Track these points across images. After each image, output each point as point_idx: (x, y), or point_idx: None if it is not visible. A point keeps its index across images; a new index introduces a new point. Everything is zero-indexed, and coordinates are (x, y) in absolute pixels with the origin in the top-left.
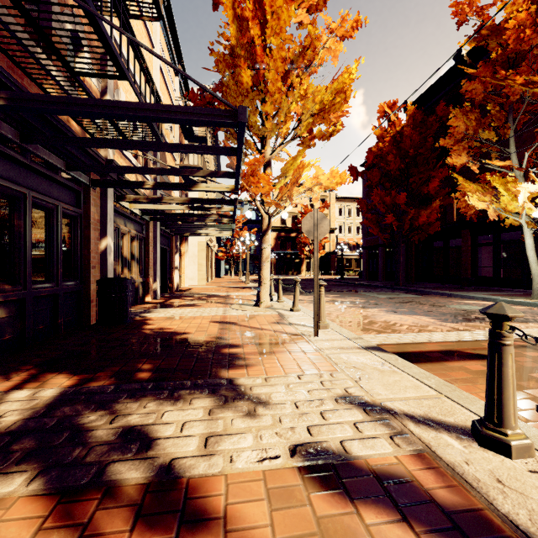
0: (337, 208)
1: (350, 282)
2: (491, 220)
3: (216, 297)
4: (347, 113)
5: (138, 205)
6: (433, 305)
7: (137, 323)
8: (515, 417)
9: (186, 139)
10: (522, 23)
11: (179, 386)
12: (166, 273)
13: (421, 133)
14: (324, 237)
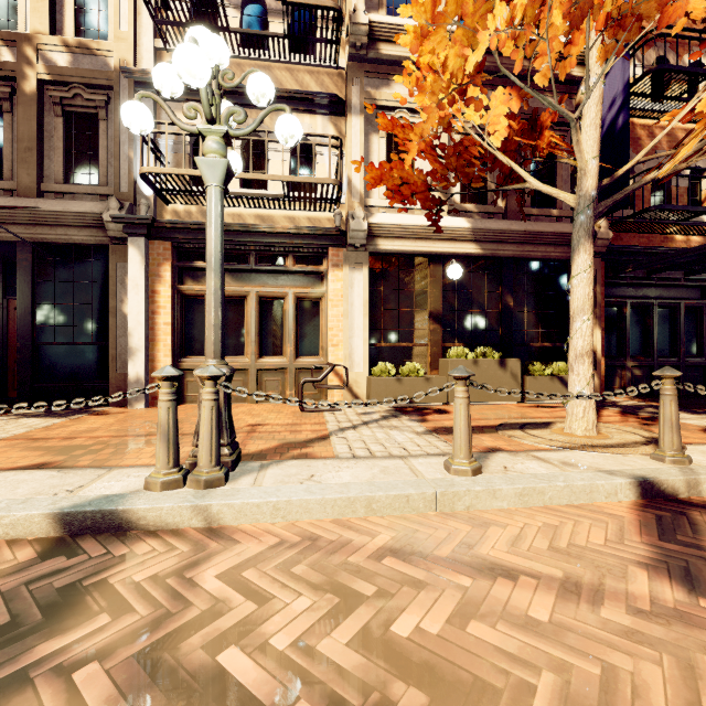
0: None
1: None
2: None
3: None
4: None
5: None
6: None
7: None
8: None
9: None
10: None
11: (705, 413)
12: None
13: None
14: None
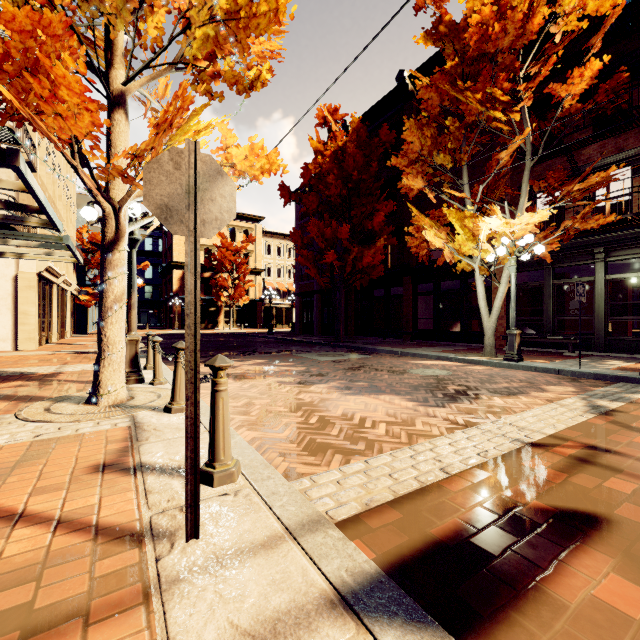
0: (265, 244)
1: (280, 337)
2: (432, 267)
3: (22, 379)
4: (280, 56)
5: None
6: (392, 371)
7: None
8: None
9: None
10: (486, 22)
11: None
12: None
13: (365, 155)
14: (249, 280)
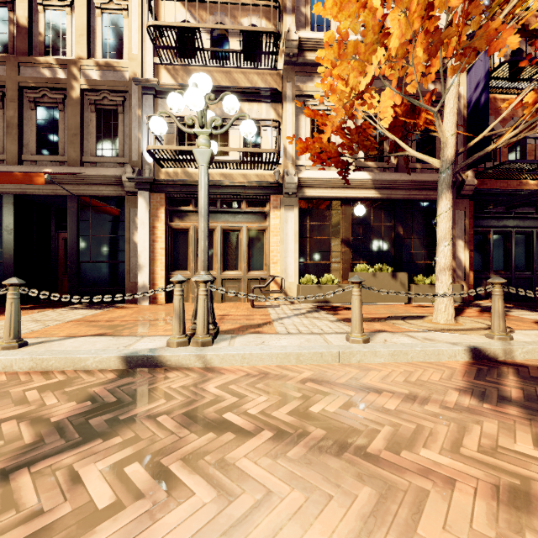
0: None
1: None
2: None
3: None
4: None
5: None
6: None
7: None
8: None
9: None
10: None
11: None
12: None
13: None
14: None
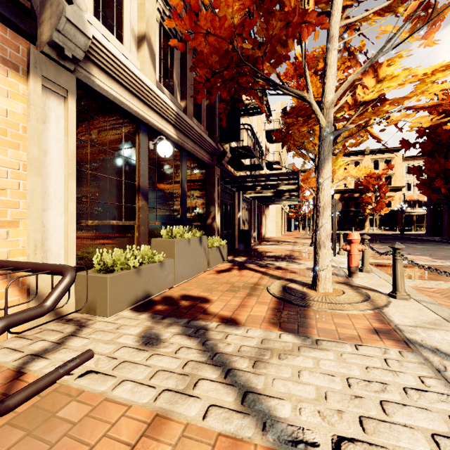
0: (405, 167)
1: (406, 236)
2: None
3: (288, 242)
4: (371, 128)
5: (249, 194)
6: None
7: (253, 249)
8: (367, 264)
9: (268, 142)
10: None
11: (277, 260)
12: (258, 228)
13: None
14: (388, 196)
